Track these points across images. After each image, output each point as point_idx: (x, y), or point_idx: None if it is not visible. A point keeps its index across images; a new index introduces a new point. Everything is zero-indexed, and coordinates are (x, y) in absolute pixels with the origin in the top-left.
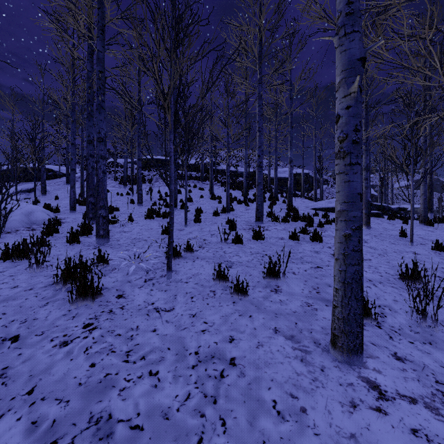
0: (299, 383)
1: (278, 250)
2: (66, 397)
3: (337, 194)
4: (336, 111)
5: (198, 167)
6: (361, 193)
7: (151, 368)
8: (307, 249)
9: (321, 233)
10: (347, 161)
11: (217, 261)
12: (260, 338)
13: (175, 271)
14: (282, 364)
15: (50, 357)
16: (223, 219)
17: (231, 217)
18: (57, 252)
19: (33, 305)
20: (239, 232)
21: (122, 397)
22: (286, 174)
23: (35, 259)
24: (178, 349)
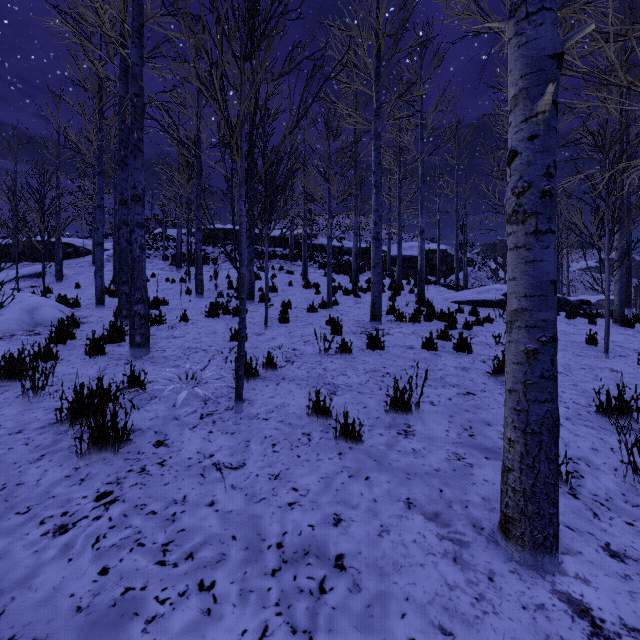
0: (453, 604)
1: (406, 365)
2: (53, 635)
3: (513, 283)
4: (510, 145)
5: (286, 241)
6: (553, 282)
7: (203, 576)
8: (450, 364)
9: (470, 339)
10: (531, 228)
11: (313, 383)
12: (384, 517)
13: (249, 401)
14: (423, 567)
15: (34, 555)
16: (321, 318)
17: (334, 314)
18: (70, 369)
19: (20, 459)
20: (347, 338)
21: (149, 635)
22: (414, 251)
23: (30, 383)
24: (250, 538)
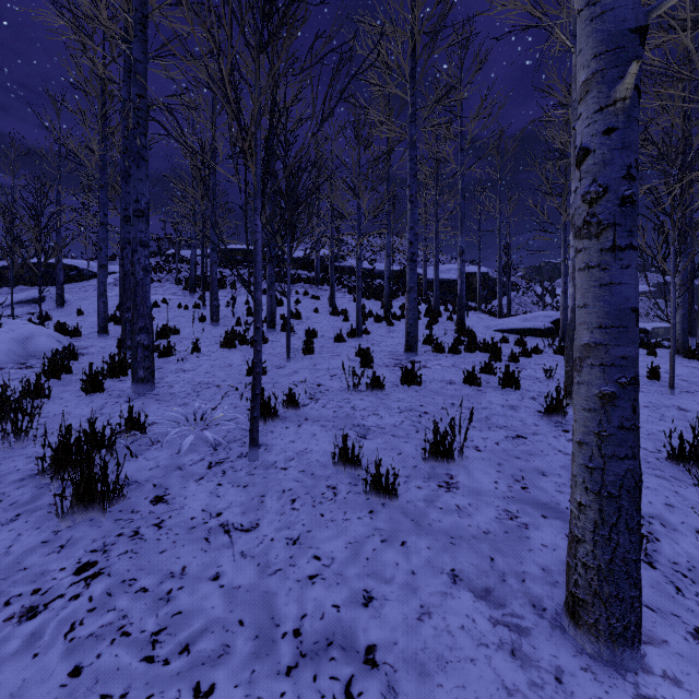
0: None
1: (446, 403)
2: None
3: (583, 311)
4: (580, 141)
5: (311, 263)
6: (634, 309)
7: (200, 677)
8: (496, 402)
9: (518, 373)
10: (608, 244)
11: (340, 425)
12: (424, 595)
13: (266, 446)
14: (474, 664)
15: None
16: (350, 348)
17: (364, 345)
18: (62, 408)
19: None
20: (378, 371)
21: None
22: (452, 274)
23: (11, 426)
24: (260, 623)
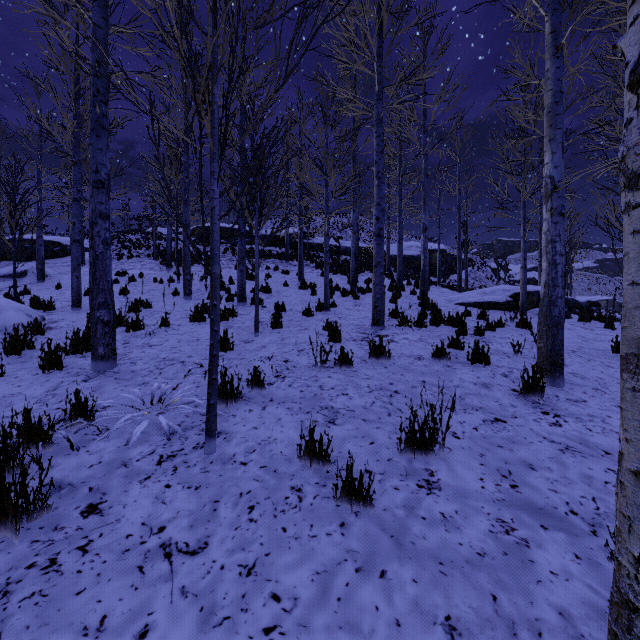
0: None
1: (416, 380)
2: None
3: None
4: (635, 55)
5: (282, 240)
6: None
7: None
8: (467, 379)
9: (488, 349)
10: None
11: (307, 407)
12: None
13: (225, 434)
14: None
15: None
16: (318, 322)
17: (332, 318)
18: (14, 388)
19: None
20: (346, 346)
21: None
22: (413, 251)
23: None
24: None
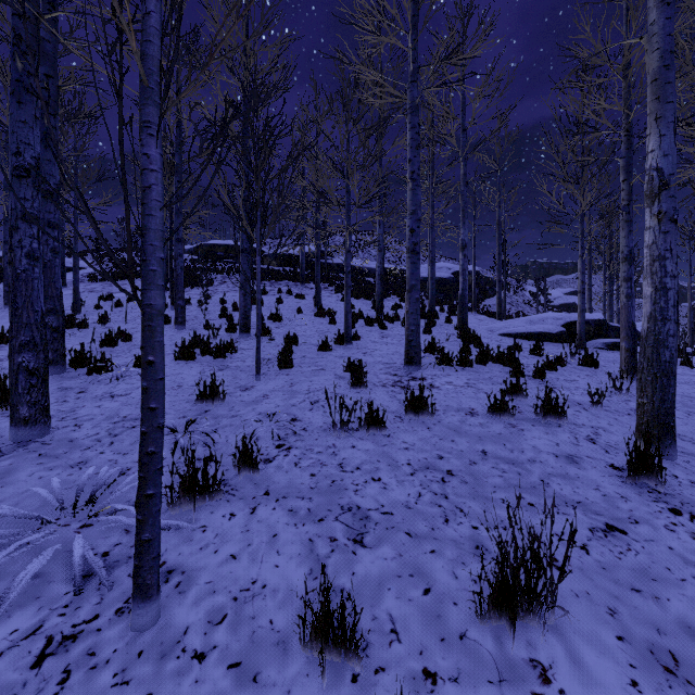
0: None
1: (474, 451)
2: None
3: None
4: None
5: (297, 260)
6: None
7: None
8: (544, 448)
9: (564, 402)
10: None
11: (320, 509)
12: None
13: (181, 574)
14: None
15: None
16: (338, 359)
17: (354, 354)
18: None
19: None
20: (374, 394)
21: None
22: (443, 272)
23: None
24: None
